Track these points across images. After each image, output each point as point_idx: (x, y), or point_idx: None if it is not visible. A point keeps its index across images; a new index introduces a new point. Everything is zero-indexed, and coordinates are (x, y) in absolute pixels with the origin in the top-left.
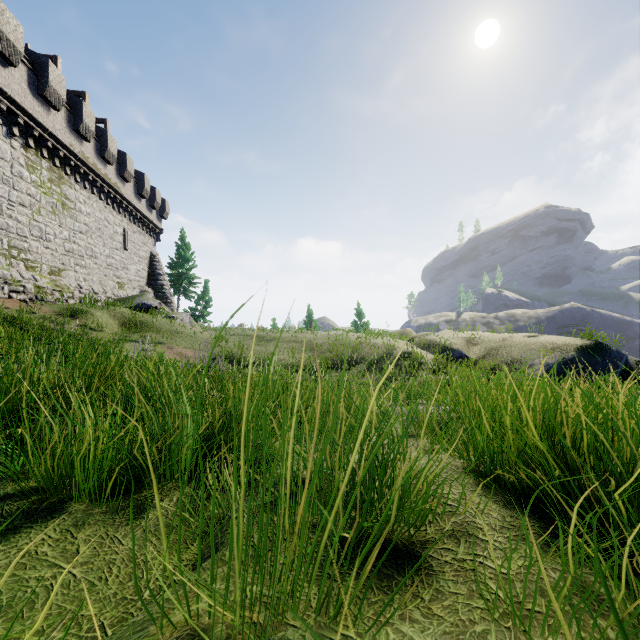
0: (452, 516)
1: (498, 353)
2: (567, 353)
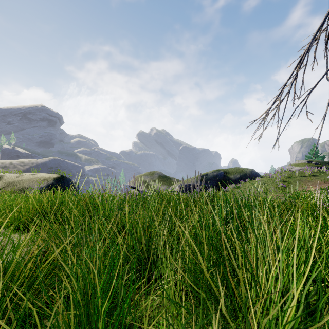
0: (2, 242)
1: (14, 185)
2: (50, 181)
